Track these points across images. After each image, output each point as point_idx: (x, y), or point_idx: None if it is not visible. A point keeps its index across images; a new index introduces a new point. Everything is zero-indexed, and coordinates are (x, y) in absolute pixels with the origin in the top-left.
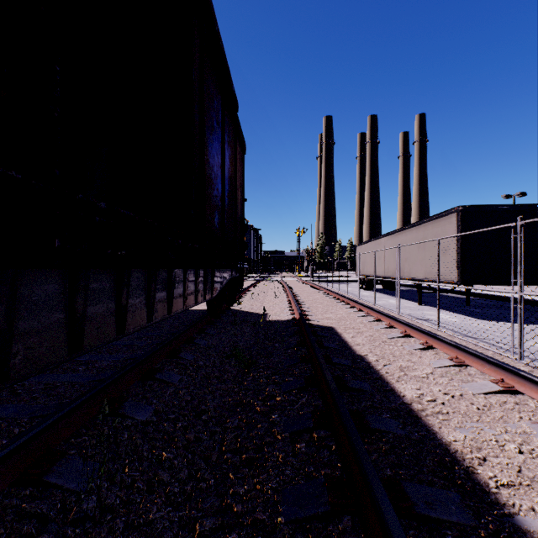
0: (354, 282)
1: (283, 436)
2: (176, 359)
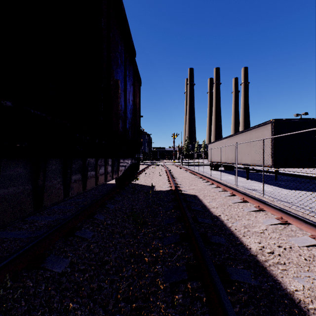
0: (206, 166)
1: (165, 286)
2: (92, 219)
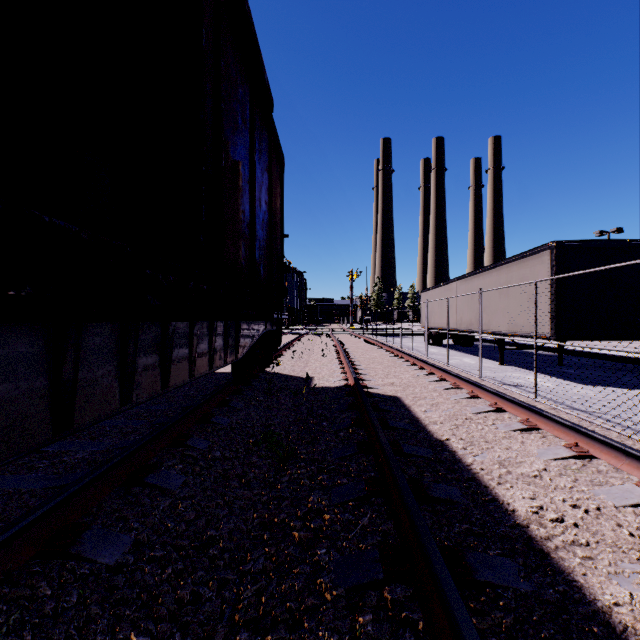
0: (418, 336)
1: (335, 596)
2: (182, 448)
